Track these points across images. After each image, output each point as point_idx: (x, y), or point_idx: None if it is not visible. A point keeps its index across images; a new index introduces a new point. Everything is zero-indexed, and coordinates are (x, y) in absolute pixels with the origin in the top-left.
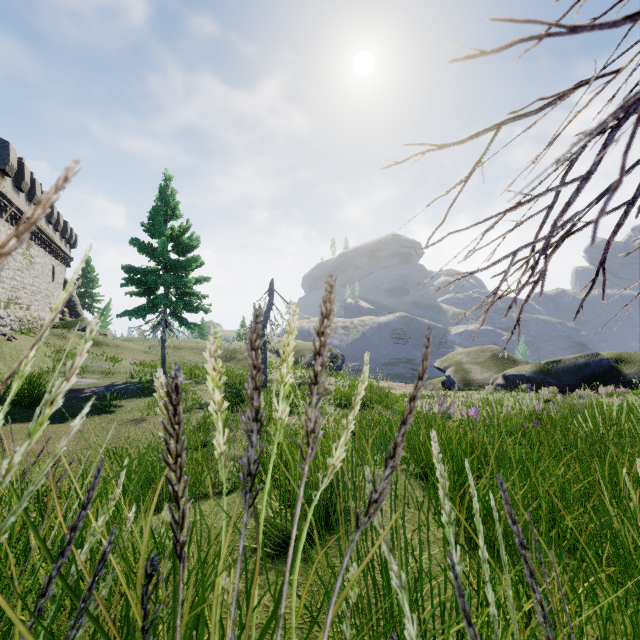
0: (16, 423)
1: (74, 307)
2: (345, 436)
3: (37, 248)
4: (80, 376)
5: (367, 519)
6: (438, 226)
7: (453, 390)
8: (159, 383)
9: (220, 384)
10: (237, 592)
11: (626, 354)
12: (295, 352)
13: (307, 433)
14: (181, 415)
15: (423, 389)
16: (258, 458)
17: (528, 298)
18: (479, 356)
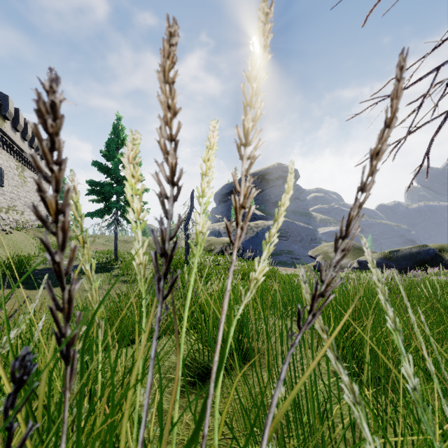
0: (7, 289)
1: None
2: (268, 249)
3: (29, 171)
4: None
5: (311, 317)
6: (377, 1)
7: None
8: (72, 186)
9: (138, 193)
10: (146, 407)
11: (447, 245)
12: (209, 244)
13: (235, 209)
14: (61, 151)
15: None
16: (173, 235)
17: (439, 129)
18: None
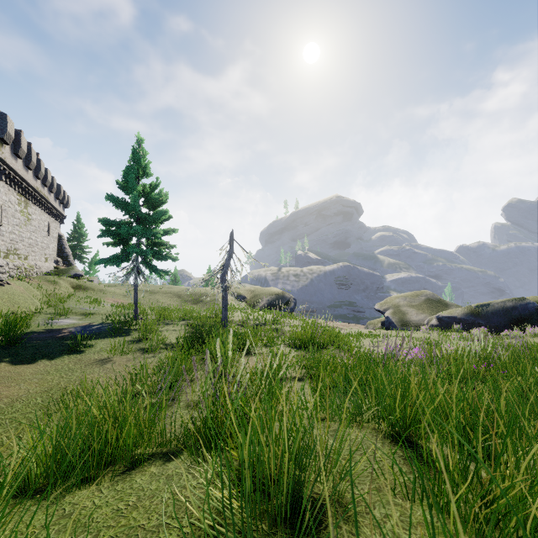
0: None
1: (67, 257)
2: None
3: (34, 207)
4: (63, 317)
5: None
6: None
7: (392, 330)
8: None
9: None
10: None
11: None
12: (253, 296)
13: None
14: None
15: (365, 328)
16: None
17: None
18: (414, 300)
